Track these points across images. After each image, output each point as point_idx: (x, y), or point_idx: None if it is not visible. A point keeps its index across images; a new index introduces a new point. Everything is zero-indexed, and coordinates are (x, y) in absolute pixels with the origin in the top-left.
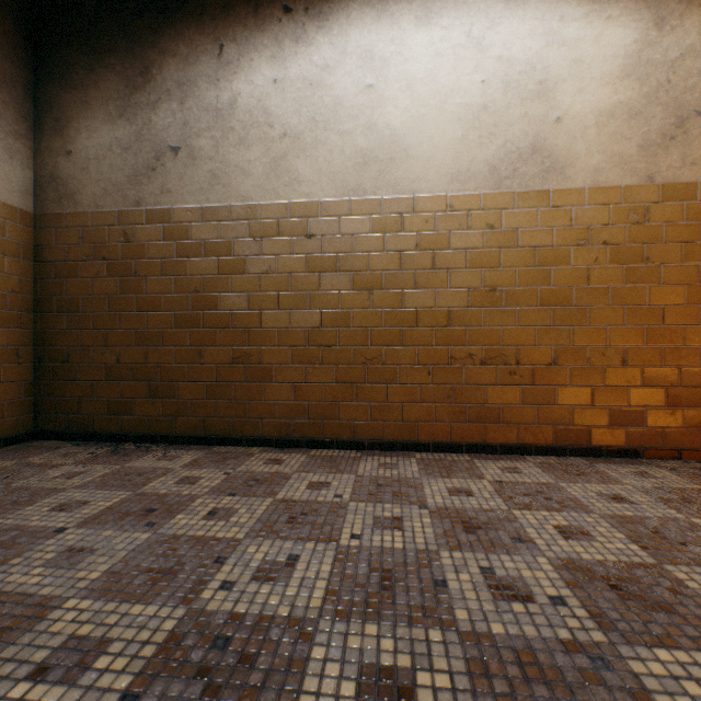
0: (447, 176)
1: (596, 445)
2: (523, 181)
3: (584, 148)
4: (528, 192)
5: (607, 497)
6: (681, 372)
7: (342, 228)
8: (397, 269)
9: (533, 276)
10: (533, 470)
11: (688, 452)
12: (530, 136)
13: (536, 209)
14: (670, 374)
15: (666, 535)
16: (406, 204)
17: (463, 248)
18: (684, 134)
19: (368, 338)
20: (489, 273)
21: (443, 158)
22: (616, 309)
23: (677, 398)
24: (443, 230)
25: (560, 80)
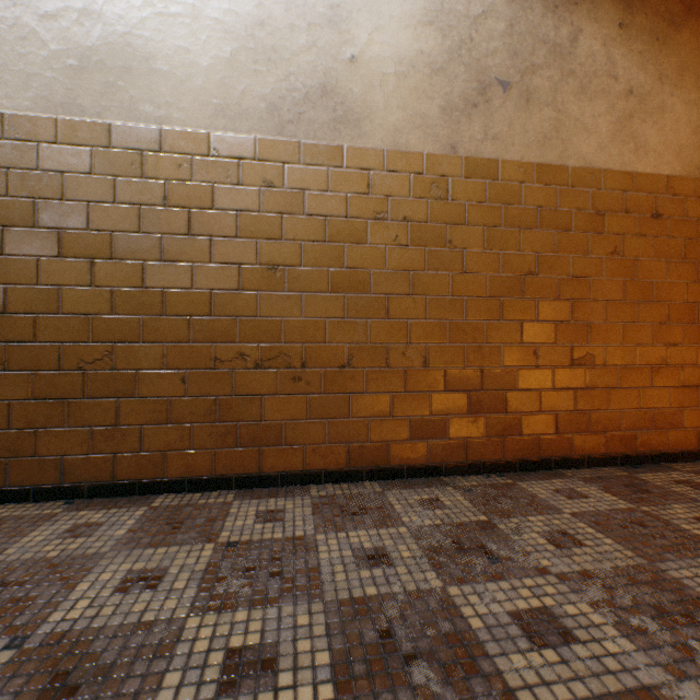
0: (210, 107)
1: (396, 464)
2: (310, 129)
3: (383, 100)
4: (317, 144)
5: (364, 557)
6: (484, 374)
7: (43, 160)
8: (134, 231)
9: (324, 253)
10: (303, 512)
11: (490, 465)
12: (320, 73)
13: (327, 168)
14: (473, 376)
15: (396, 640)
16: (150, 137)
17: (233, 208)
18: (486, 102)
19: (88, 331)
20: (267, 245)
21: (204, 80)
22: (418, 299)
23: (480, 403)
24: (204, 181)
25: (355, 9)
